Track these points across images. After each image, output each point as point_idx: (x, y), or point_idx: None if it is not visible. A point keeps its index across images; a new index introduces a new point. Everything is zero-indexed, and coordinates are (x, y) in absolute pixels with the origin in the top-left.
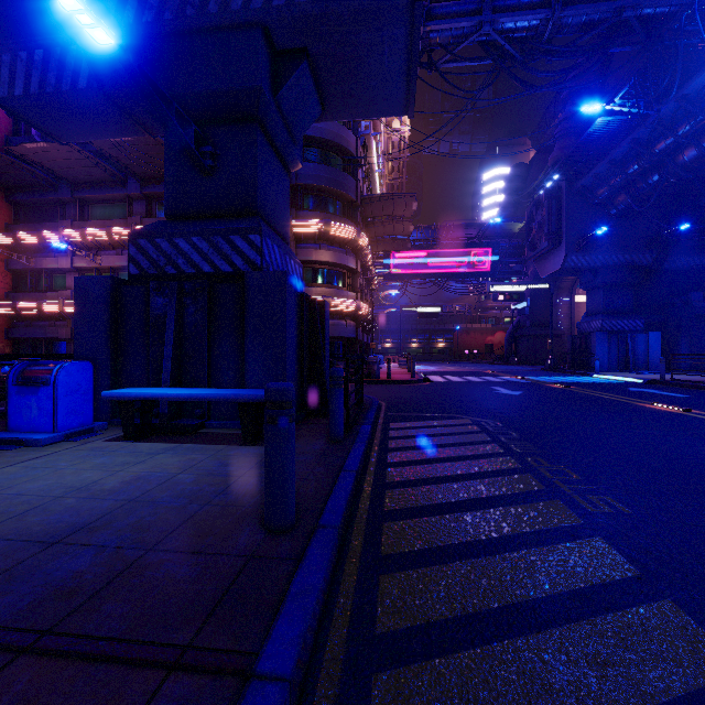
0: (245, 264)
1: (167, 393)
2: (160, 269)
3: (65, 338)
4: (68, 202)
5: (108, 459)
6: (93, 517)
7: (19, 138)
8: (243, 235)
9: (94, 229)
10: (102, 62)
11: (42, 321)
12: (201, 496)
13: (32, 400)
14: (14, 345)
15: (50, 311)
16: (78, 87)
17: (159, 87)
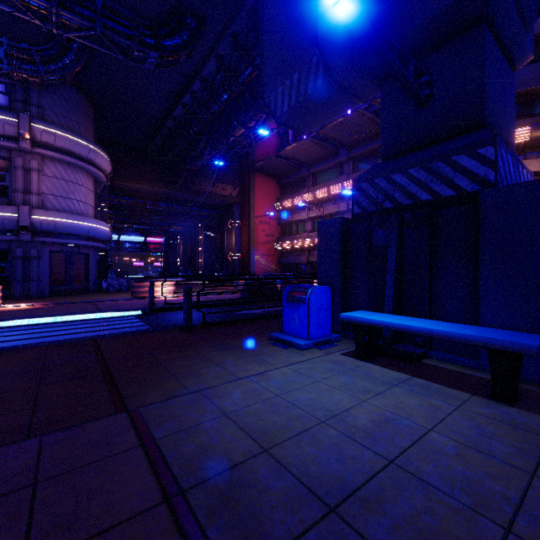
0: (471, 184)
1: (397, 323)
2: (378, 205)
3: (304, 263)
4: (306, 176)
5: (350, 380)
6: (358, 475)
7: (283, 146)
8: (469, 151)
9: (319, 190)
10: (333, 56)
11: (293, 252)
12: (486, 499)
13: (295, 313)
14: (281, 267)
15: (297, 246)
16: (317, 87)
17: (384, 35)
